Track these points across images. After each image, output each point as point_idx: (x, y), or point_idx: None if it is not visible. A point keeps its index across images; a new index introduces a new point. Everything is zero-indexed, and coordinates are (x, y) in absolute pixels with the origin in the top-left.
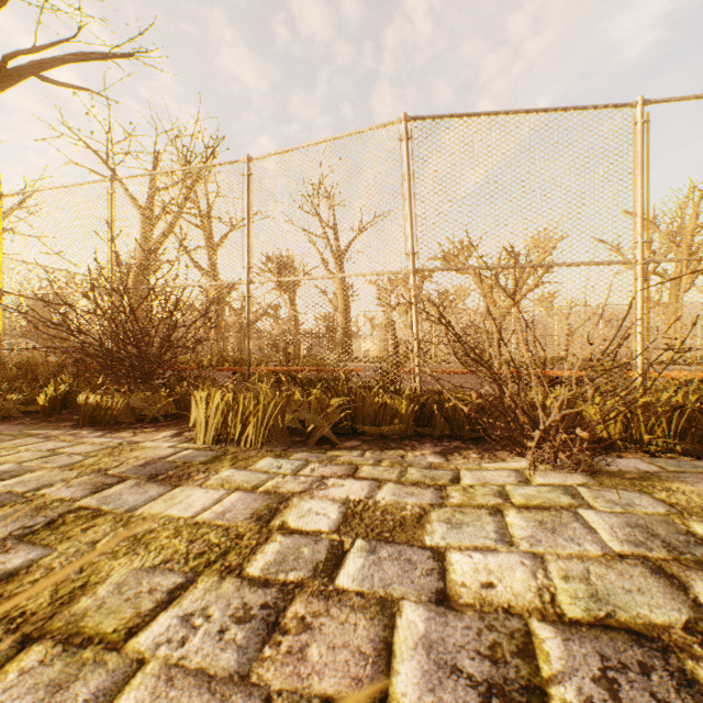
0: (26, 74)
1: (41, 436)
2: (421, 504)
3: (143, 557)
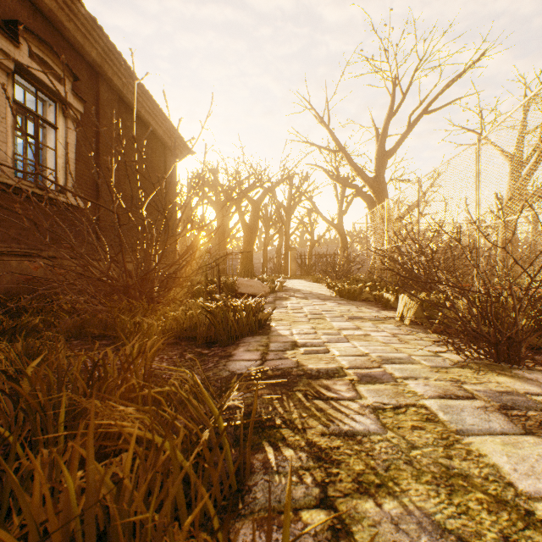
0: (420, 117)
1: (357, 306)
2: (380, 341)
3: (314, 325)
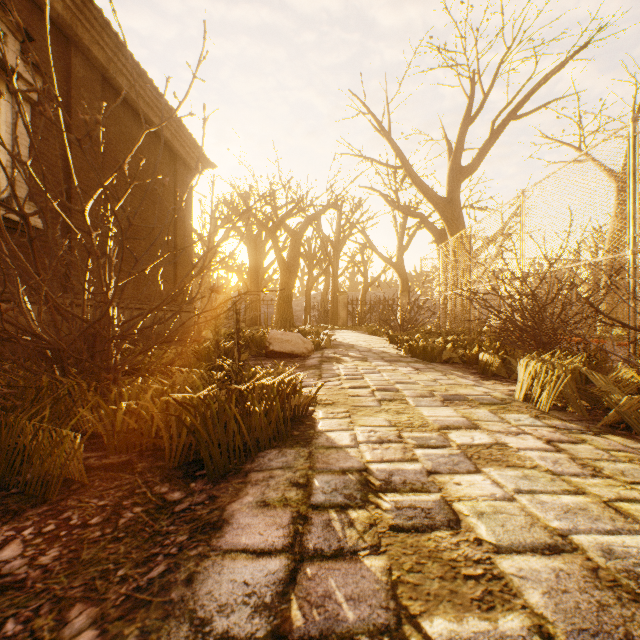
0: (506, 123)
1: (443, 373)
2: (540, 466)
3: (391, 417)
